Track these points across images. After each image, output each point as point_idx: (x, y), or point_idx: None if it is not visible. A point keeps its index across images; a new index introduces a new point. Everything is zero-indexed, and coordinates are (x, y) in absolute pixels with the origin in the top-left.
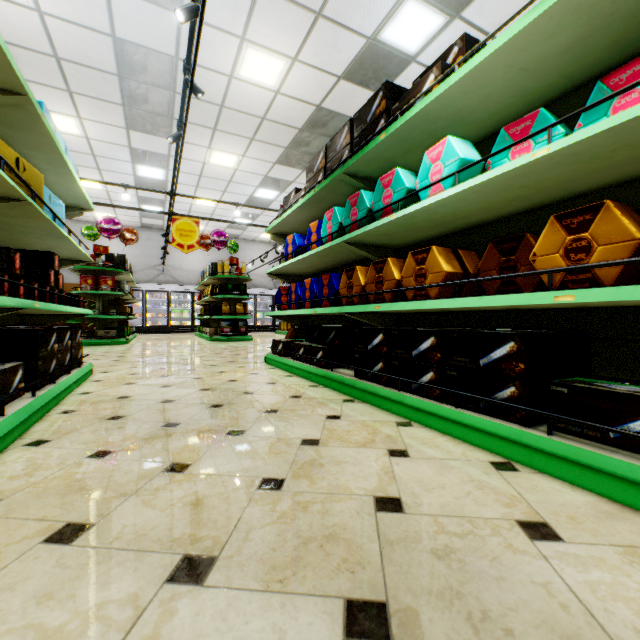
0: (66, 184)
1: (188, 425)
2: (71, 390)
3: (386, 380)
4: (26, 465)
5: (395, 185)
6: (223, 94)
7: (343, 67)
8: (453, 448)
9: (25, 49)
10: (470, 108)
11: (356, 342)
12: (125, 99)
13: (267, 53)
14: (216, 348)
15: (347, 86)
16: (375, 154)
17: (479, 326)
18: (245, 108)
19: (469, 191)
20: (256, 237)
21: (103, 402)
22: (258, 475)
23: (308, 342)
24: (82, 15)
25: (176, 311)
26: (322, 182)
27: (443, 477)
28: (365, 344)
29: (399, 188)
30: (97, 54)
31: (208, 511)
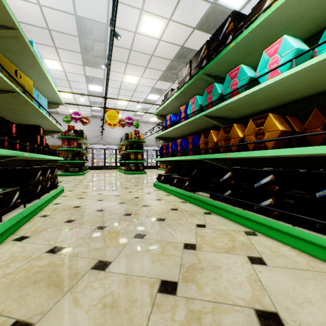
0: (48, 89)
1: (110, 228)
2: (50, 202)
3: (233, 202)
4: (8, 257)
5: (240, 76)
6: (131, 43)
7: (196, 22)
8: (297, 258)
9: (33, 26)
10: (300, 15)
11: (211, 177)
12: (82, 49)
13: (154, 17)
14: (127, 178)
15: (198, 33)
16: (225, 58)
17: (299, 167)
18: (142, 50)
19: (306, 69)
20: (147, 120)
21: (65, 210)
22: (157, 277)
23: (178, 175)
24: (60, 4)
25: (108, 158)
26: (189, 81)
27: (304, 289)
28: (218, 178)
29: (243, 77)
30: (68, 26)
31: (121, 316)
